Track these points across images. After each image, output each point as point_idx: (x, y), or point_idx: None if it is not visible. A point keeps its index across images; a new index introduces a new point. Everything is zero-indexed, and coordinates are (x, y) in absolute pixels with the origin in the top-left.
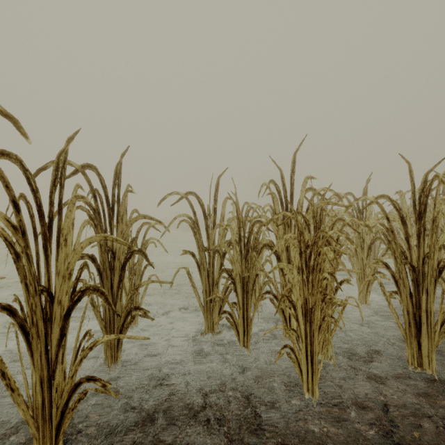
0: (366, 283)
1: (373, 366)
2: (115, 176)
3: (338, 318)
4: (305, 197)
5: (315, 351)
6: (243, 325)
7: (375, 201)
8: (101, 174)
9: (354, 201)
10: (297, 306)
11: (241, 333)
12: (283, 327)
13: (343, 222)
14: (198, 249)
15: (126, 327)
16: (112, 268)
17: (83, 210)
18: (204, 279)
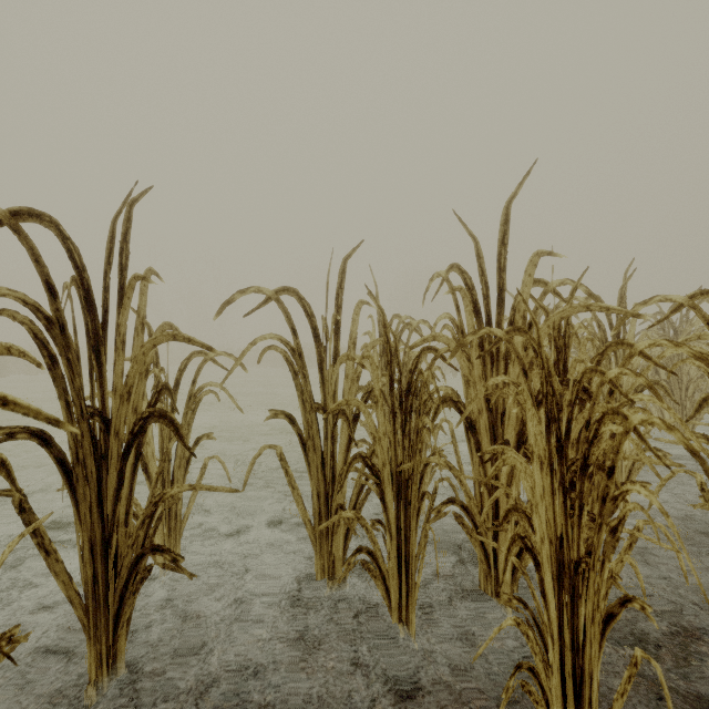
0: (626, 468)
1: (690, 670)
2: (111, 245)
3: (616, 565)
4: (532, 297)
5: (589, 673)
6: (399, 574)
7: (689, 304)
8: (70, 238)
9: (636, 305)
10: (541, 557)
11: (394, 591)
12: (514, 620)
13: (630, 349)
14: (302, 407)
15: (132, 590)
16: (101, 454)
17: (16, 319)
18: (314, 469)
